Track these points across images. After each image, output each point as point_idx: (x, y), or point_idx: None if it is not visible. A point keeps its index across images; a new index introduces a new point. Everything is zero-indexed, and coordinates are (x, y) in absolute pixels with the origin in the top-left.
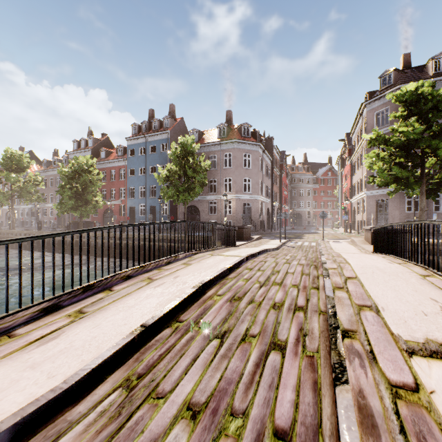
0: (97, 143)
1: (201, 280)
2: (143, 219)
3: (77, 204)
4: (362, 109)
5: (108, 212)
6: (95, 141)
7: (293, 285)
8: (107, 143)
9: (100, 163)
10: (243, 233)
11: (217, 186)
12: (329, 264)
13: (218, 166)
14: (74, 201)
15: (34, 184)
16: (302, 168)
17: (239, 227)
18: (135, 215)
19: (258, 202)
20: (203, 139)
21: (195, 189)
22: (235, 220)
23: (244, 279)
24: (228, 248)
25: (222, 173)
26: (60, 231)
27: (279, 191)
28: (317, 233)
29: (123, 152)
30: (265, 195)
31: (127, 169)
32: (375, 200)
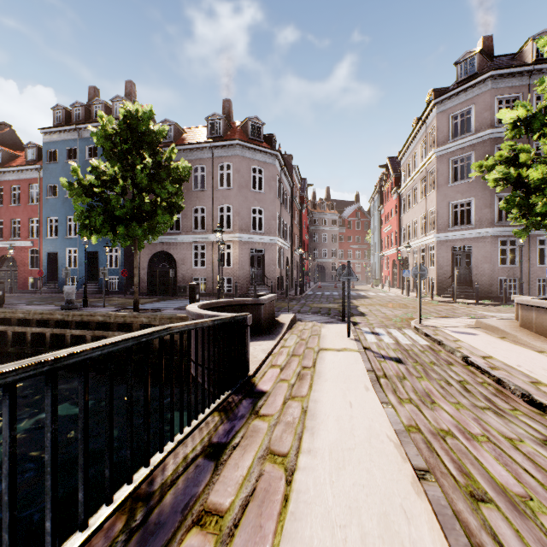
0: None
1: None
2: (73, 274)
3: None
4: (429, 111)
5: (6, 261)
6: None
7: None
8: (10, 141)
9: None
10: (261, 316)
11: (206, 218)
12: None
13: (209, 185)
14: None
15: None
16: (325, 205)
17: (251, 302)
18: (58, 268)
19: (275, 247)
20: (183, 139)
21: (154, 216)
22: (237, 277)
23: None
24: (221, 484)
25: (215, 197)
26: None
27: (299, 234)
28: (365, 296)
29: (38, 155)
30: (284, 237)
31: (43, 185)
32: (450, 247)
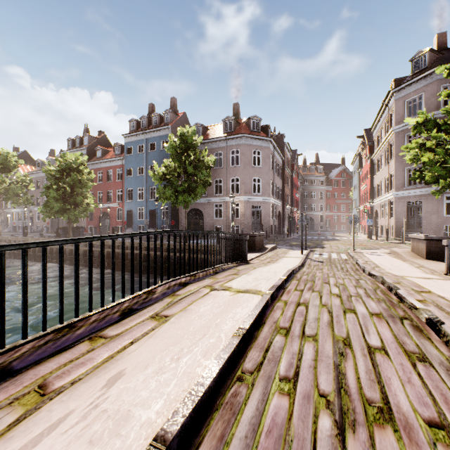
0: (92, 142)
1: (170, 407)
2: (141, 223)
3: (65, 206)
4: (389, 98)
5: (104, 216)
6: (91, 139)
7: (433, 426)
8: (104, 142)
9: (96, 162)
10: (254, 242)
11: (222, 186)
12: (446, 322)
13: (224, 165)
14: (61, 203)
15: (22, 186)
16: (314, 168)
17: (249, 235)
18: (133, 220)
19: (269, 204)
20: (207, 134)
21: (196, 189)
22: (243, 225)
23: (283, 379)
24: (238, 268)
25: (228, 172)
26: (49, 237)
27: (290, 193)
28: (336, 239)
29: (121, 150)
30: (276, 197)
31: (124, 169)
32: (405, 202)
